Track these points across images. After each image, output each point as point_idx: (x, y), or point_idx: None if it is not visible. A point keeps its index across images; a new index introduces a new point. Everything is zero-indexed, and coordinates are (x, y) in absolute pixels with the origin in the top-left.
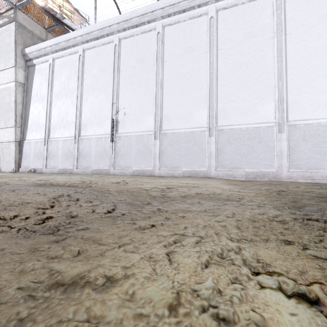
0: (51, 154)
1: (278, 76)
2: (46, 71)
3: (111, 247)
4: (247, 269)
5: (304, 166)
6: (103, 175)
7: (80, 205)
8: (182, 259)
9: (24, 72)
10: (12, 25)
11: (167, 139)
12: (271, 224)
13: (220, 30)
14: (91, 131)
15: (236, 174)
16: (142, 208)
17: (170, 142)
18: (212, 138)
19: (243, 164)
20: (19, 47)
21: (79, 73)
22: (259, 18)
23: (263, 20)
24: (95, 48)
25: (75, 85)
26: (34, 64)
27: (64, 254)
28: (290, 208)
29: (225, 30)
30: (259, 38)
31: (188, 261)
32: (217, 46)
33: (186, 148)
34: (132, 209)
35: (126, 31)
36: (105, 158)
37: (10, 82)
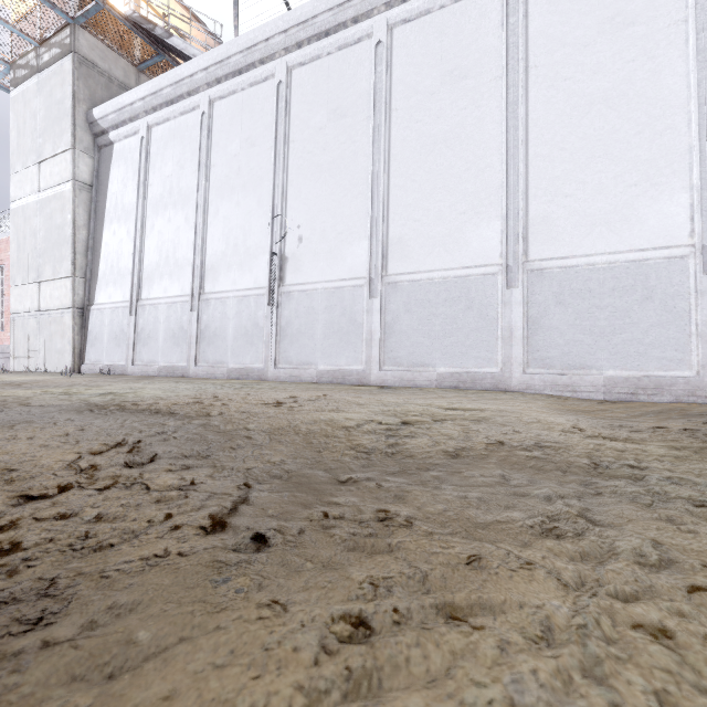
0: (144, 333)
1: (701, 121)
2: (135, 155)
3: None
4: None
5: None
6: (251, 382)
7: (145, 484)
8: None
9: (91, 160)
10: (67, 61)
11: (400, 297)
12: None
13: (536, 18)
14: (226, 281)
15: (579, 384)
16: (327, 507)
17: (407, 303)
18: (515, 292)
19: (599, 357)
20: (80, 107)
21: (201, 154)
22: None
23: None
24: (235, 94)
25: (194, 181)
26: (112, 142)
27: None
28: None
29: (548, 17)
30: (643, 26)
31: None
32: (528, 60)
33: (446, 317)
34: (293, 510)
35: (304, 49)
36: (256, 342)
37: (65, 182)
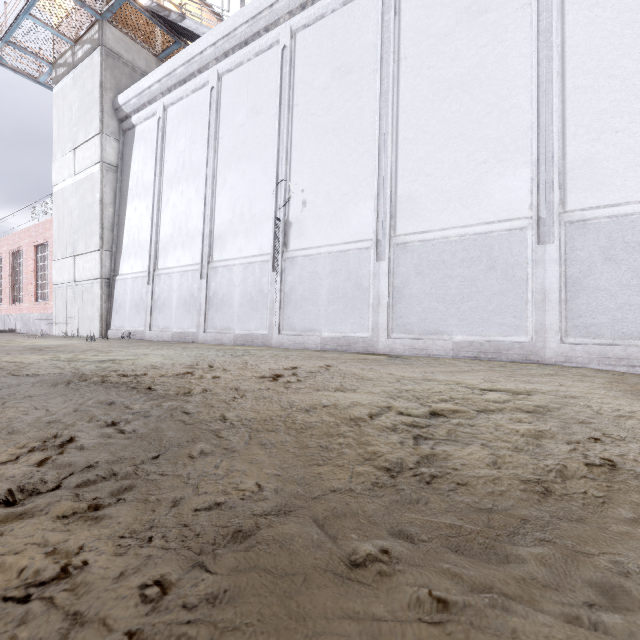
0: (160, 301)
1: None
2: (153, 135)
3: None
4: None
5: None
6: (254, 349)
7: None
8: None
9: (116, 144)
10: (96, 54)
11: (411, 259)
12: None
13: None
14: (232, 249)
15: (638, 358)
16: None
17: (418, 265)
18: (550, 248)
19: None
20: (107, 96)
21: (210, 128)
22: None
23: None
24: (241, 66)
25: (204, 154)
26: (134, 125)
27: None
28: None
29: None
30: None
31: None
32: None
33: (464, 280)
34: None
35: (308, 10)
36: (261, 308)
37: (94, 165)
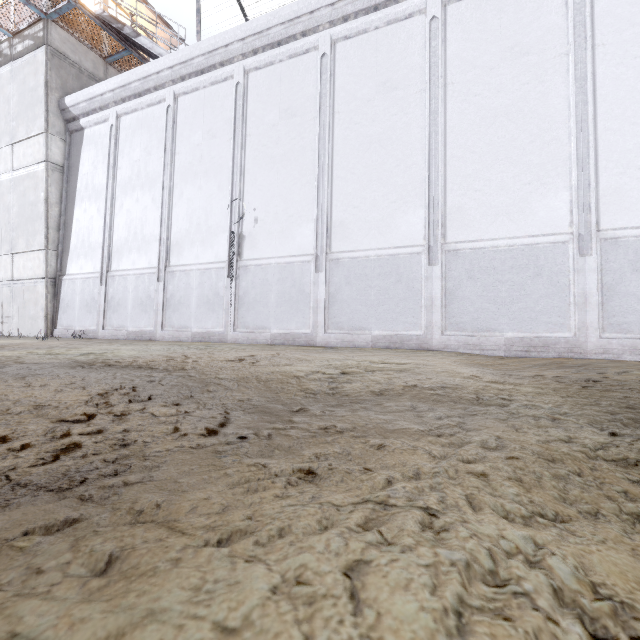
0: (114, 301)
1: (578, 135)
2: (105, 141)
3: (199, 541)
4: (575, 629)
5: (636, 326)
6: (213, 344)
7: (151, 412)
8: (389, 598)
9: (63, 144)
10: (40, 52)
11: (342, 271)
12: (594, 467)
13: (453, 44)
14: (189, 255)
15: (486, 344)
16: (286, 423)
17: (347, 277)
18: (435, 268)
19: (501, 322)
20: (53, 95)
21: (167, 143)
22: (536, 15)
23: (544, 19)
24: (197, 91)
25: (160, 166)
26: (83, 127)
27: (72, 563)
28: (629, 424)
29: (462, 43)
30: (535, 56)
31: (408, 608)
32: (446, 78)
33: (380, 289)
34: (262, 424)
35: (260, 56)
36: (217, 309)
37: (38, 163)
